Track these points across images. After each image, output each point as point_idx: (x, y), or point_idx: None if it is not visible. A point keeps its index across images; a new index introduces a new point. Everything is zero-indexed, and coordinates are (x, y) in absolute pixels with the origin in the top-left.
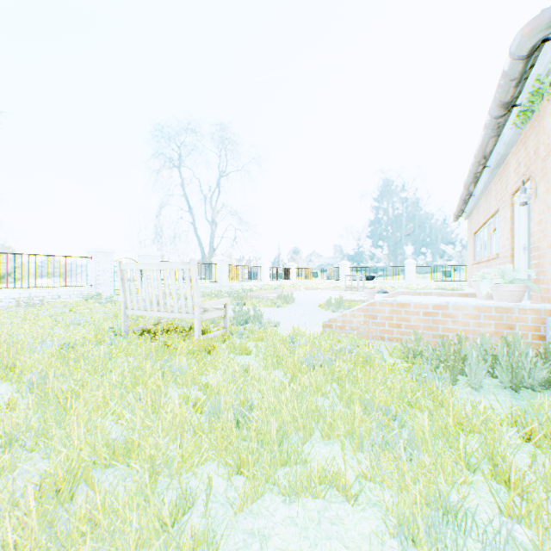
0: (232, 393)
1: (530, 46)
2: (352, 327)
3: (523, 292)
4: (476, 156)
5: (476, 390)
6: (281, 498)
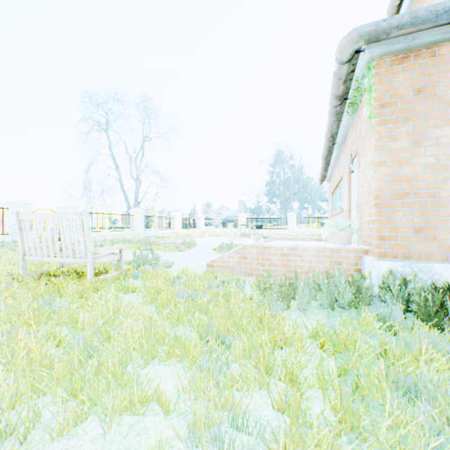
0: (93, 328)
1: (347, 55)
2: (229, 266)
3: (350, 237)
4: (326, 135)
5: (303, 312)
6: (103, 417)
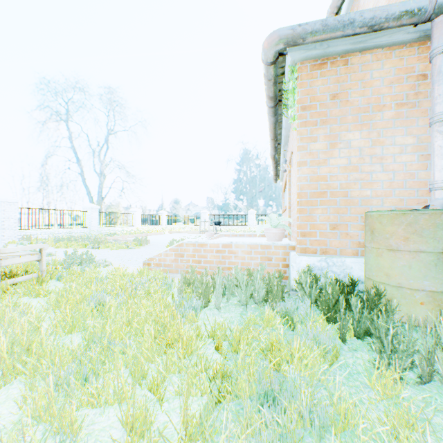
0: None
1: (271, 56)
2: (166, 264)
3: (282, 233)
4: (270, 135)
5: (218, 310)
6: None
